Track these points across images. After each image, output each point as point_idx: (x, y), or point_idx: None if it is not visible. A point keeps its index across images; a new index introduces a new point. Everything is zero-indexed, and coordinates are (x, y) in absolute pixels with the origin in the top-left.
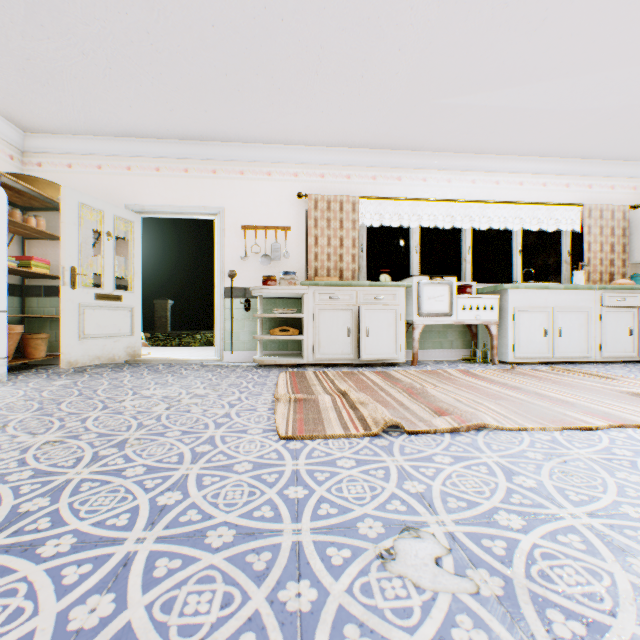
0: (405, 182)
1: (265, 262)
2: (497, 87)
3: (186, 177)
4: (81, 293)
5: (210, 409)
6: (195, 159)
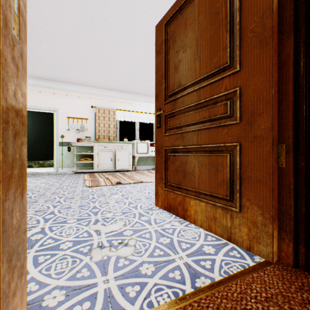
0: (133, 105)
1: (77, 132)
2: None
3: (40, 94)
4: None
5: (62, 184)
6: (45, 87)
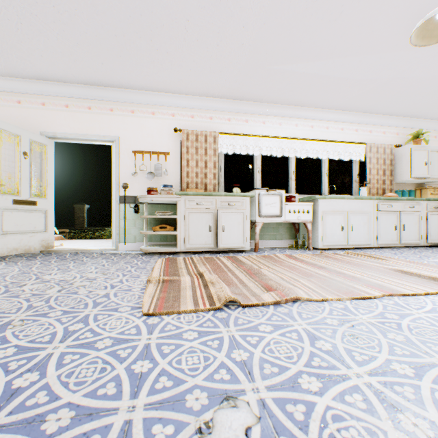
0: (251, 123)
1: (150, 177)
2: (311, 59)
3: (89, 113)
4: (0, 199)
5: (94, 290)
6: (96, 100)
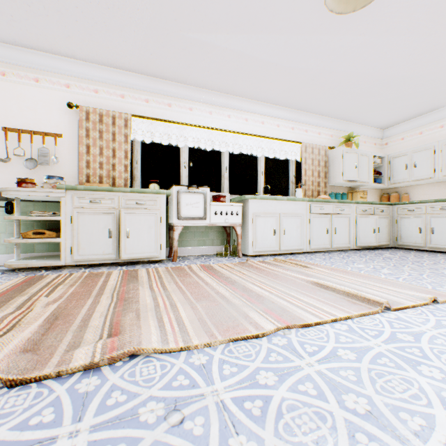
0: (175, 108)
1: (31, 166)
2: (231, 30)
3: None
4: None
5: None
6: None
